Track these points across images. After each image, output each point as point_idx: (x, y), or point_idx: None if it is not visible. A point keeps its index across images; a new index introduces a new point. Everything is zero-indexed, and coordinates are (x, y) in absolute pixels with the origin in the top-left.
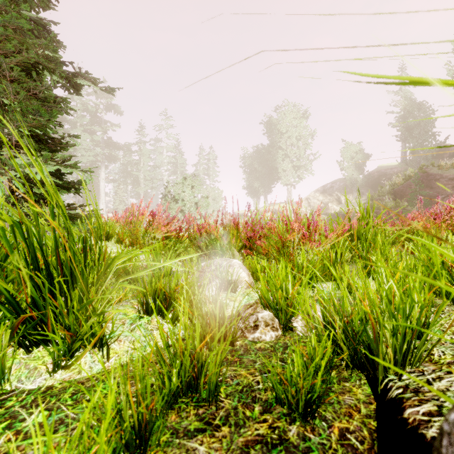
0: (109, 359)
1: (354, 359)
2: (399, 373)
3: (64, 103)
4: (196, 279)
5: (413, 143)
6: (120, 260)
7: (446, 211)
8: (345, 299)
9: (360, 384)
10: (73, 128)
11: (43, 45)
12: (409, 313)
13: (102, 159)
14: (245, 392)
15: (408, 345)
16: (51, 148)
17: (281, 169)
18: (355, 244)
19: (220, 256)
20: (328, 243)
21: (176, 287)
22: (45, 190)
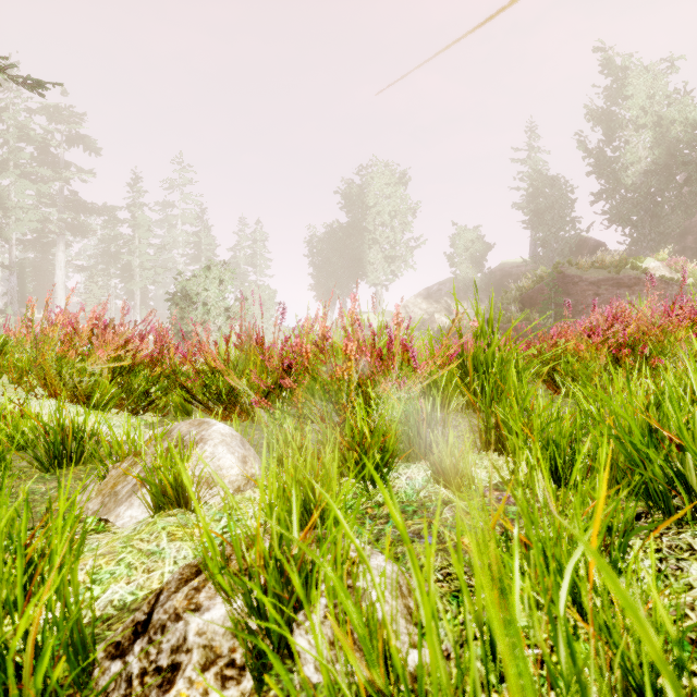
0: None
1: None
2: None
3: None
4: None
5: (545, 232)
6: None
7: (607, 324)
8: (430, 625)
9: None
10: None
11: None
12: None
13: (60, 230)
14: None
15: None
16: None
17: (368, 260)
18: (470, 380)
19: (229, 406)
20: (417, 383)
21: None
22: None
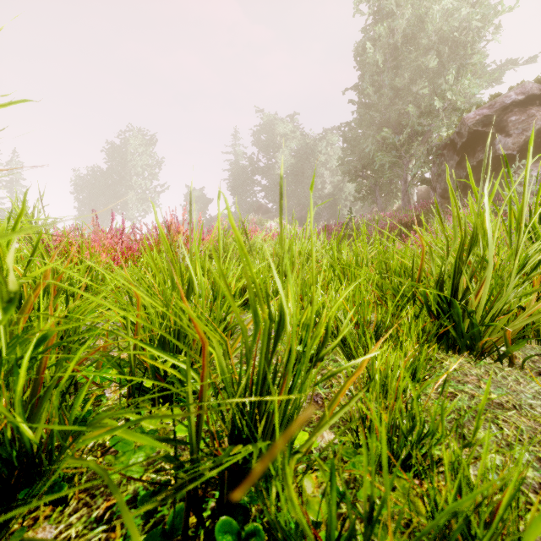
0: None
1: None
2: None
3: None
4: None
5: (239, 198)
6: None
7: None
8: None
9: None
10: None
11: None
12: None
13: None
14: None
15: None
16: None
17: (125, 200)
18: None
19: None
20: None
21: None
22: None
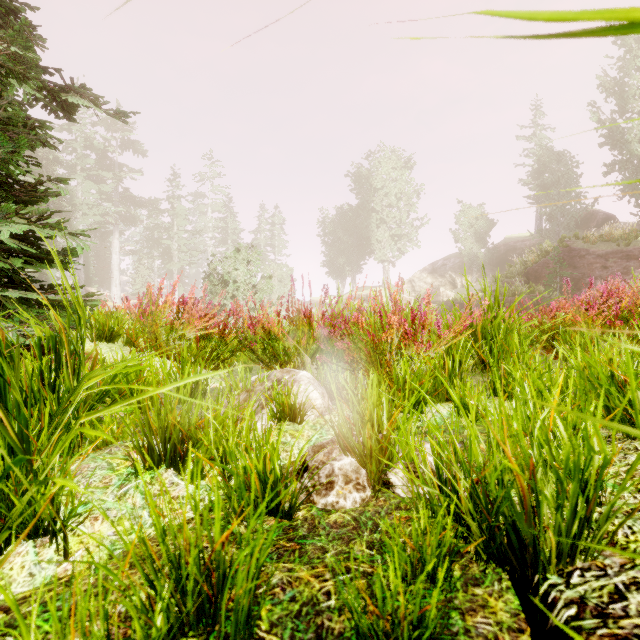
0: (70, 555)
1: (489, 544)
2: (565, 571)
3: (41, 128)
4: (231, 409)
5: (550, 207)
6: (90, 381)
7: (602, 299)
8: (474, 442)
9: (500, 591)
10: (70, 173)
11: (7, 36)
12: (584, 472)
13: (115, 221)
14: (304, 617)
15: (581, 523)
16: (20, 198)
17: (376, 239)
18: (479, 345)
19: (285, 364)
20: (441, 345)
21: (201, 421)
22: (8, 263)
